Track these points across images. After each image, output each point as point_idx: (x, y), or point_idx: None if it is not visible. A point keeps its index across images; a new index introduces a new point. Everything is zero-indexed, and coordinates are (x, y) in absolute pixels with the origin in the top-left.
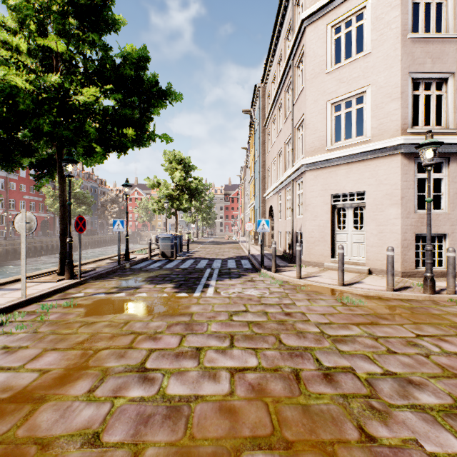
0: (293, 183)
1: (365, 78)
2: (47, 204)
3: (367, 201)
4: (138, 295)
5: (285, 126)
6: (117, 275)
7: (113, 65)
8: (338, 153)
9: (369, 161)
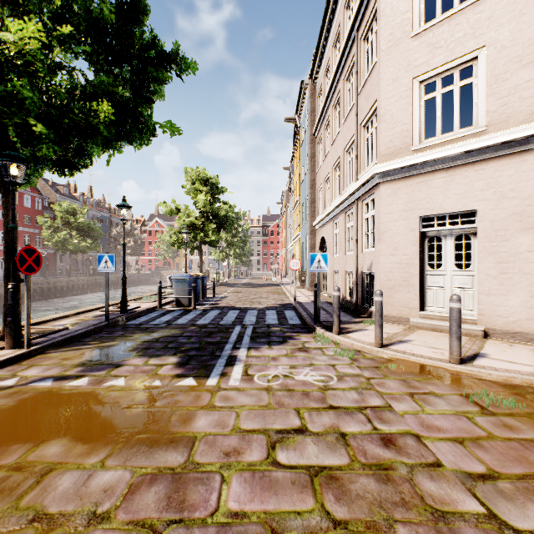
0: (358, 203)
1: (477, 36)
2: (43, 237)
3: (479, 224)
4: (108, 385)
5: (344, 126)
6: (98, 337)
7: (79, 1)
8: (433, 154)
9: (483, 164)
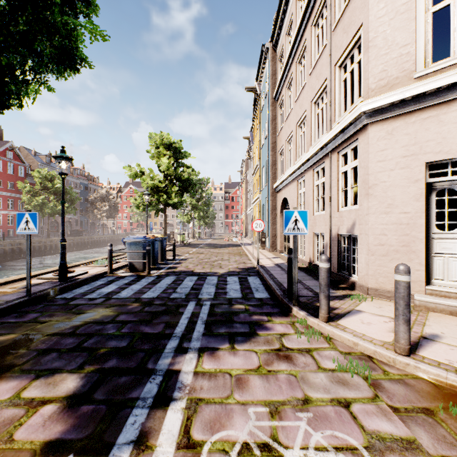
0: (332, 155)
1: None
2: (23, 201)
3: None
4: None
5: (312, 76)
6: None
7: None
8: (451, 76)
9: None
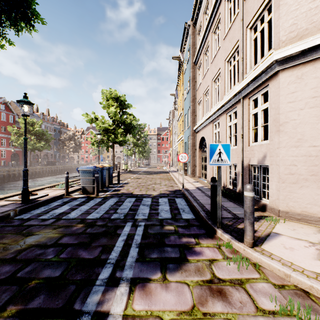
0: (244, 101)
1: None
2: (12, 140)
3: None
4: None
5: (225, 40)
6: None
7: None
8: None
9: None
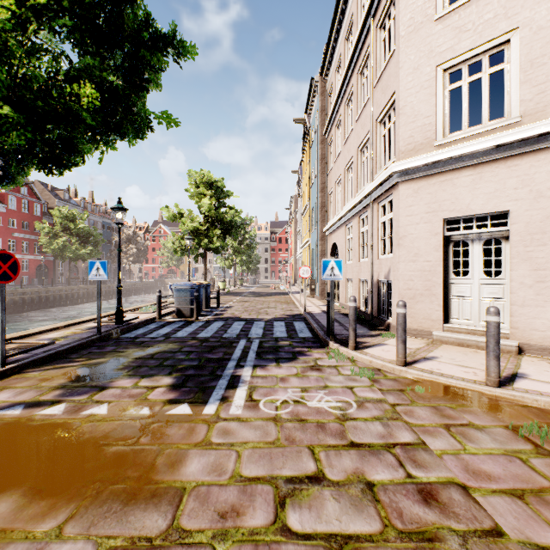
0: (374, 205)
1: (510, 17)
2: (42, 244)
3: (512, 227)
4: (87, 413)
5: (358, 124)
6: (86, 353)
7: None
8: (459, 149)
9: (517, 159)
